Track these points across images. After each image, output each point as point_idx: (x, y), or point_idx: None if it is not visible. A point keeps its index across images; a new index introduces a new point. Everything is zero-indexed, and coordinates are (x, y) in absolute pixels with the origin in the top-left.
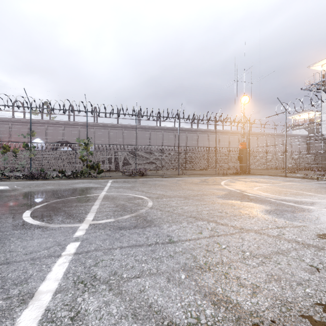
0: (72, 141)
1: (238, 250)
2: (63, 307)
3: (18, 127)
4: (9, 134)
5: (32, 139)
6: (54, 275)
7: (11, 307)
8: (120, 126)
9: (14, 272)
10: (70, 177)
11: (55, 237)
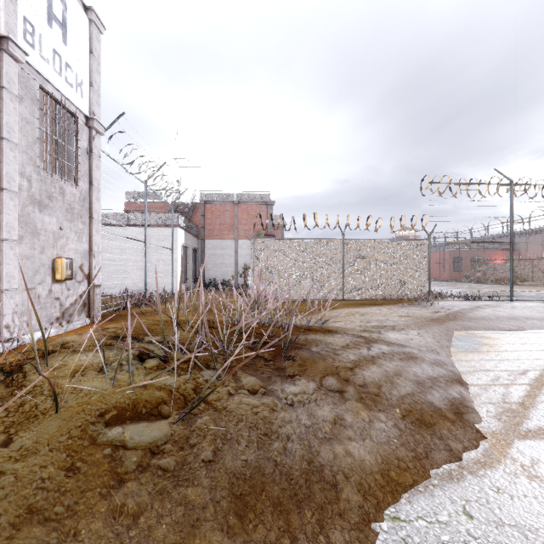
0: None
1: None
2: None
3: (533, 237)
4: (526, 246)
5: None
6: None
7: None
8: None
9: None
10: (498, 283)
11: None
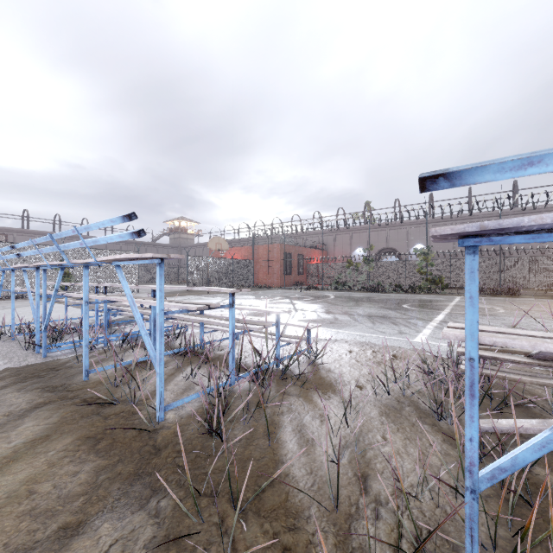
0: (398, 247)
1: (547, 325)
2: (447, 319)
3: (341, 237)
4: (334, 246)
5: (354, 249)
6: (440, 316)
7: (431, 317)
8: (474, 215)
9: (424, 315)
10: (407, 292)
11: (431, 312)
